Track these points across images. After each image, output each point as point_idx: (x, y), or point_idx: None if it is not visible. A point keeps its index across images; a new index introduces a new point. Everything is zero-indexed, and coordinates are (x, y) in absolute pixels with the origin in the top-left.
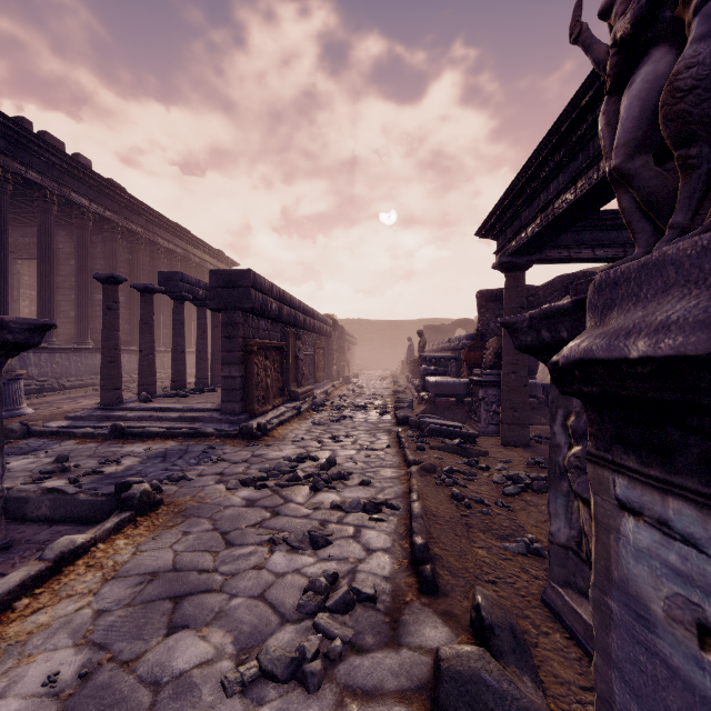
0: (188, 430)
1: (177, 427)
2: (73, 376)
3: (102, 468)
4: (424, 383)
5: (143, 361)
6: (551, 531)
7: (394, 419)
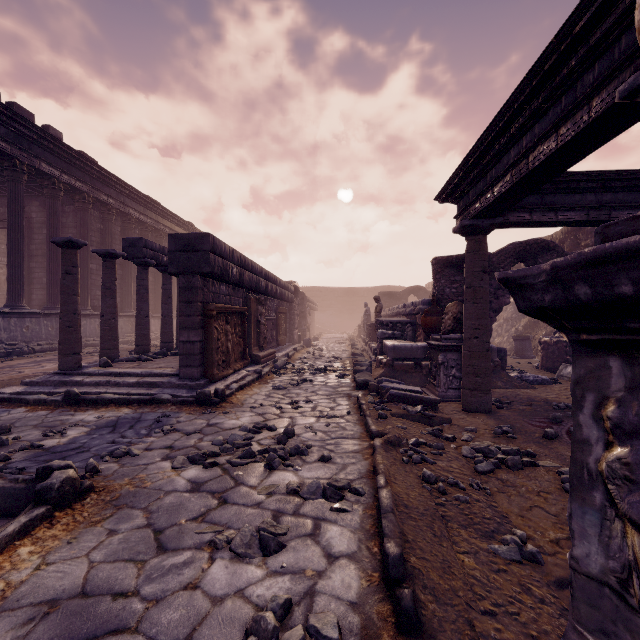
0: (143, 396)
1: (133, 392)
2: (44, 339)
3: (44, 440)
4: (382, 347)
5: (105, 326)
6: (575, 555)
7: (354, 382)
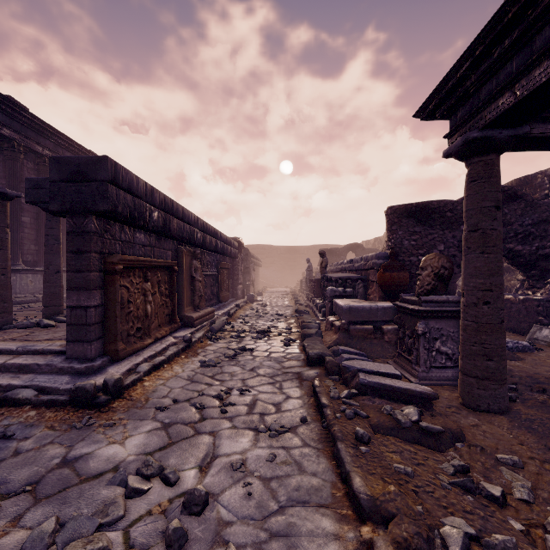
0: None
1: None
2: None
3: None
4: (332, 306)
5: None
6: None
7: (303, 353)
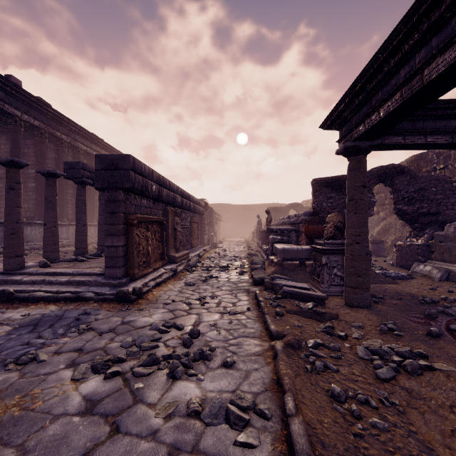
0: (69, 295)
1: (63, 290)
2: None
3: None
4: (273, 249)
5: (47, 232)
6: None
7: (251, 279)
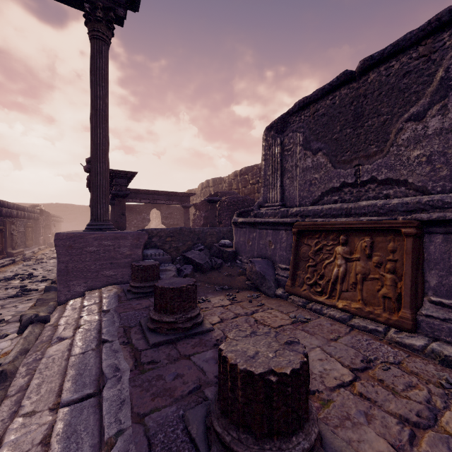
0: None
1: None
2: None
3: None
4: None
5: None
6: None
7: None
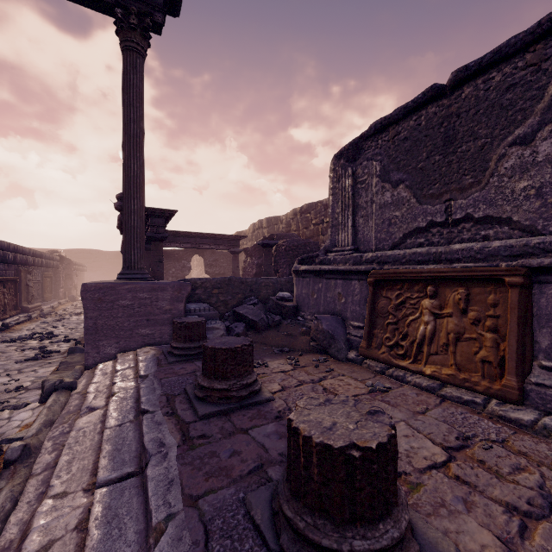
0: None
1: None
2: None
3: None
4: None
5: None
6: None
7: None
